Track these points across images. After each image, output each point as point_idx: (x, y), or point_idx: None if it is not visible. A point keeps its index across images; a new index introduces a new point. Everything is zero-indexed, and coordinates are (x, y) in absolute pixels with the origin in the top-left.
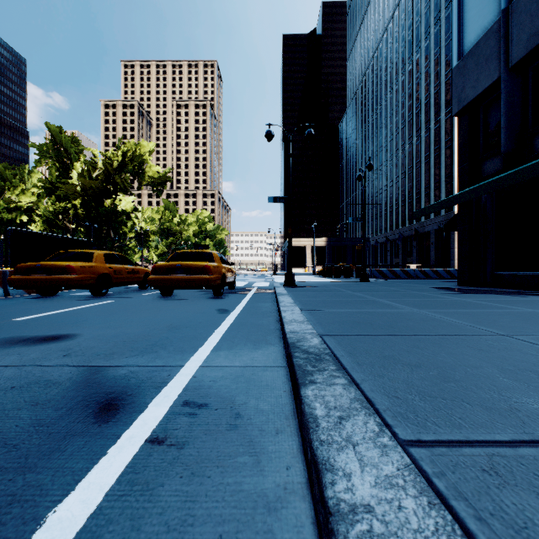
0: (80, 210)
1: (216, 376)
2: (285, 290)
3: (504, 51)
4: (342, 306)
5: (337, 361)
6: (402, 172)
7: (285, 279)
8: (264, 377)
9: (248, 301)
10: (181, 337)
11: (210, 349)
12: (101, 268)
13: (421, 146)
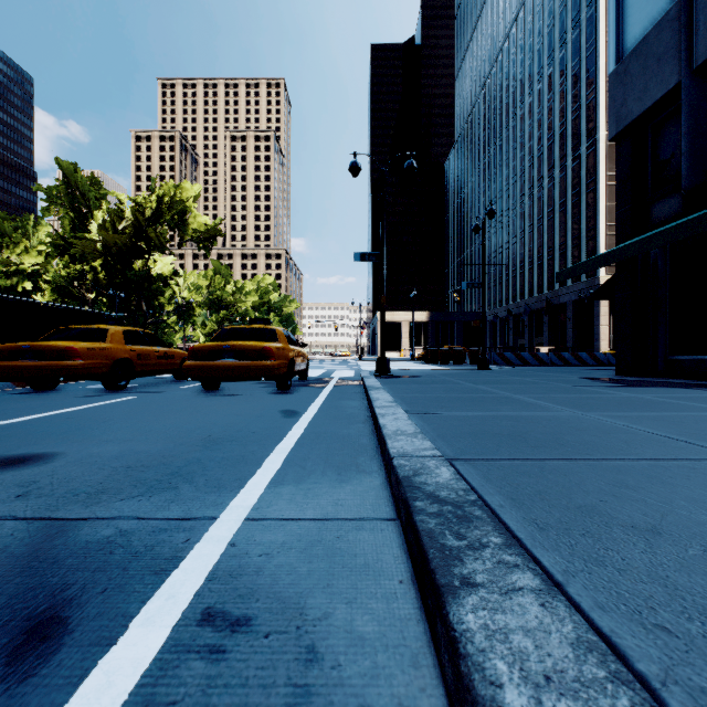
0: (101, 274)
1: (271, 542)
2: (378, 382)
3: (686, 46)
4: (467, 407)
5: (499, 522)
6: (530, 224)
7: (377, 366)
8: (360, 546)
9: (327, 398)
10: (221, 458)
11: (266, 483)
12: (118, 350)
13: (554, 189)
